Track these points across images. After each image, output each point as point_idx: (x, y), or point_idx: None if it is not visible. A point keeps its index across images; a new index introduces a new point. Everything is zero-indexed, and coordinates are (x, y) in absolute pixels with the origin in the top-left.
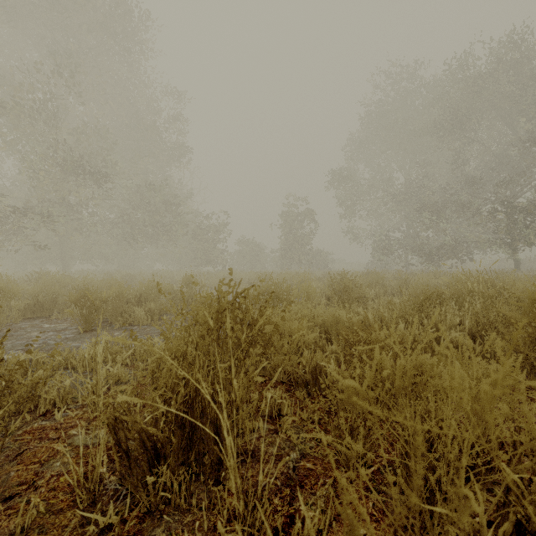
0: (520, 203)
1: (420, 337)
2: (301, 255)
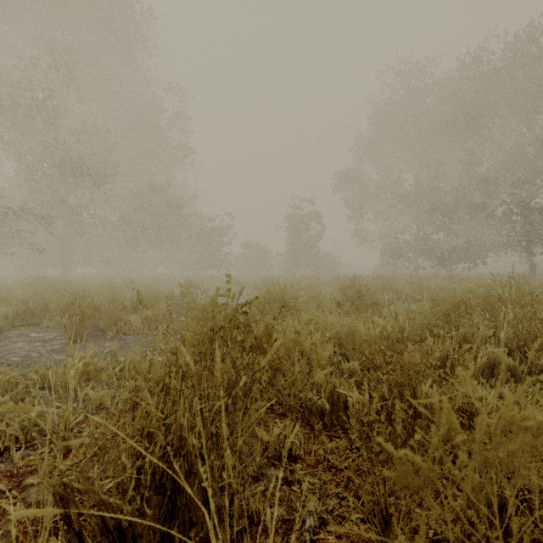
0: (537, 204)
1: (448, 351)
2: (307, 259)
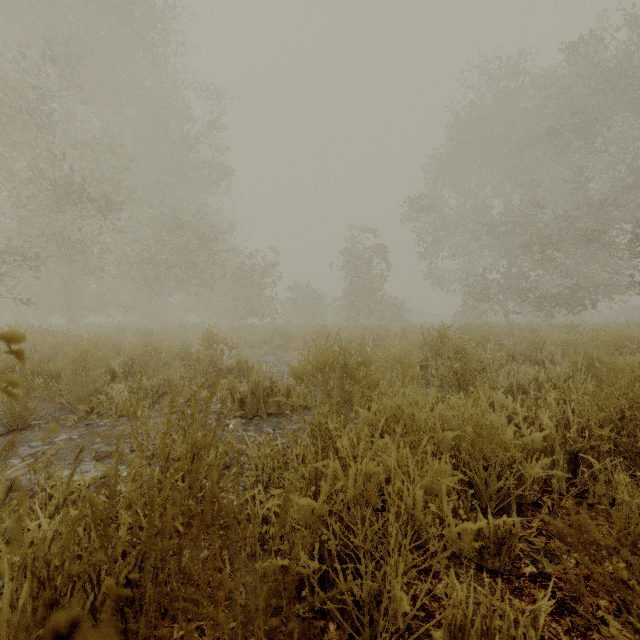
0: None
1: None
2: (370, 304)
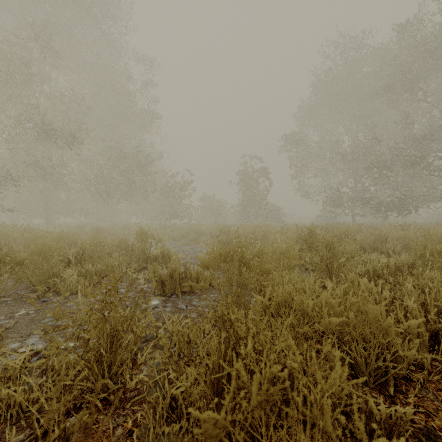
0: None
1: None
2: (258, 210)
